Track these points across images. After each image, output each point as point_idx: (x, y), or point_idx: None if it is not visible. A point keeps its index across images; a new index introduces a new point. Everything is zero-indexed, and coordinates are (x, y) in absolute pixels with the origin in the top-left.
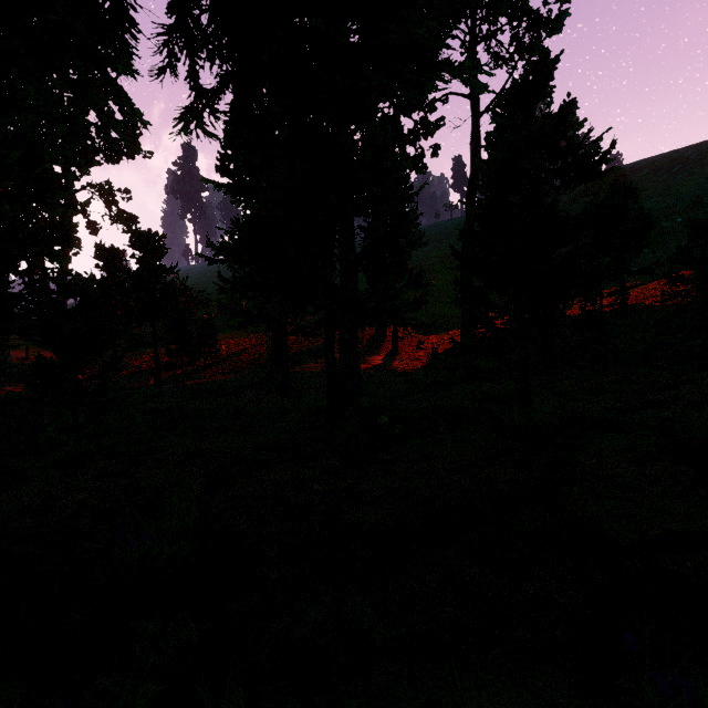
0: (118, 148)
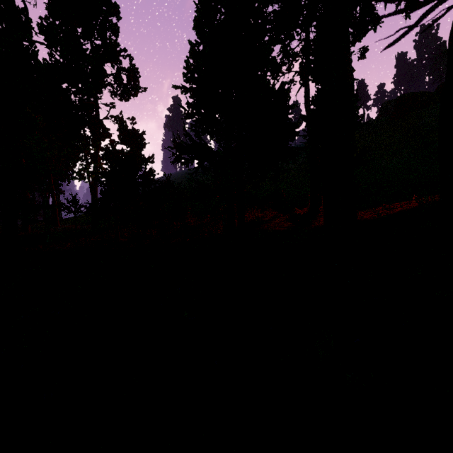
0: (128, 90)
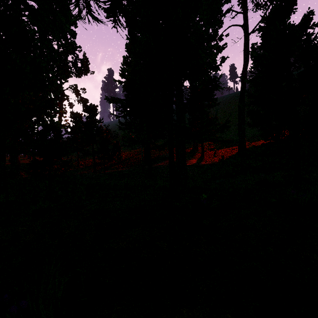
0: (81, 71)
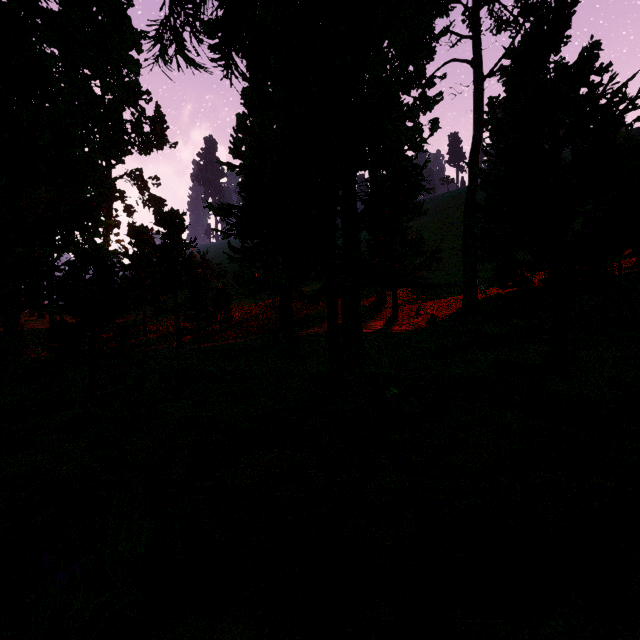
0: (150, 141)
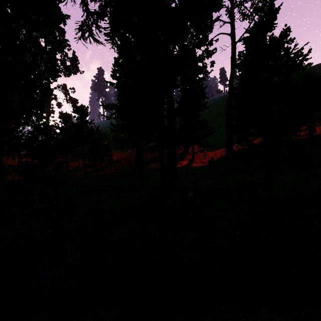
0: (70, 70)
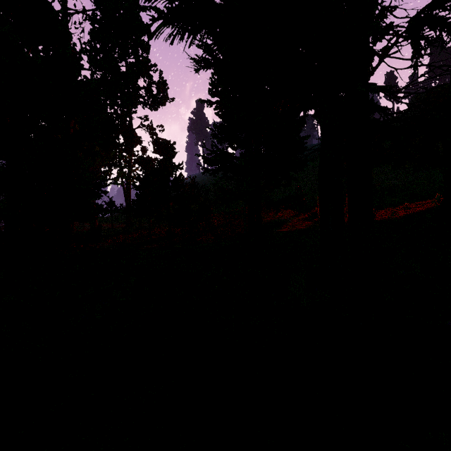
0: (157, 100)
